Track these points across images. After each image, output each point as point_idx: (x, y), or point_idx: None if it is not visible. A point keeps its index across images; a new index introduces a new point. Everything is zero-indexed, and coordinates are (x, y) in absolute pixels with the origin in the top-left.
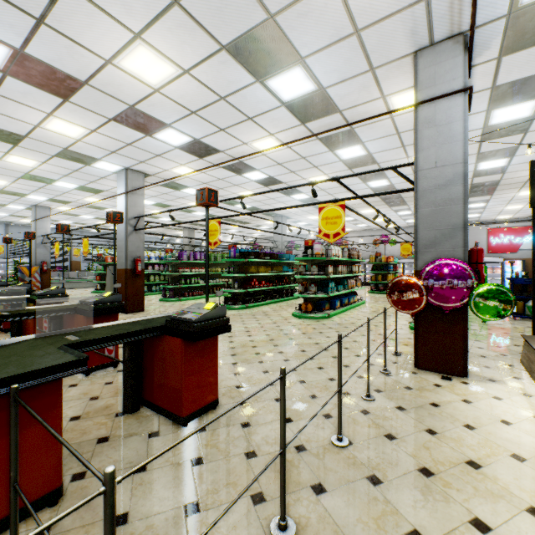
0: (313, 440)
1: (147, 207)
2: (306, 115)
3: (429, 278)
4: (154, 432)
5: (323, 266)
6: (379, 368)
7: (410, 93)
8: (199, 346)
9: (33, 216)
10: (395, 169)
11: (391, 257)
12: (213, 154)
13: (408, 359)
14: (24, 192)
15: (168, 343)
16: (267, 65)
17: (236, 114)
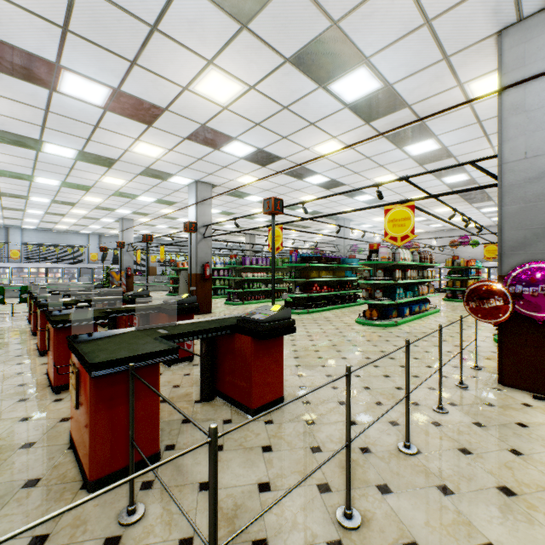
0: (379, 445)
1: (213, 216)
2: (370, 114)
3: (516, 284)
4: (227, 419)
5: (390, 270)
6: (453, 381)
7: (493, 76)
8: (266, 345)
9: (120, 228)
10: (474, 163)
11: (472, 261)
12: (275, 161)
13: (490, 374)
14: (114, 207)
15: (239, 341)
16: (329, 70)
17: (299, 121)
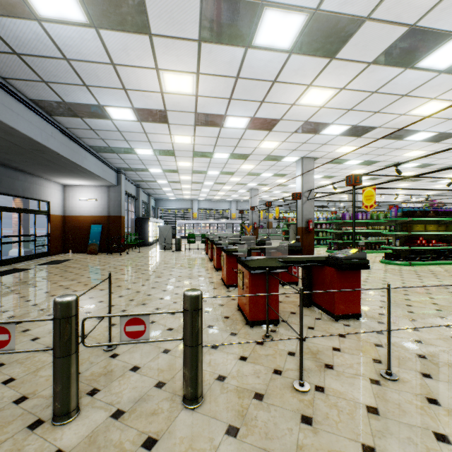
0: (436, 357)
1: (316, 180)
2: None
3: None
4: (318, 318)
5: None
6: None
7: None
8: (346, 275)
9: (250, 196)
10: None
11: None
12: (370, 131)
13: None
14: (246, 182)
15: (326, 271)
16: (414, 55)
17: (389, 97)
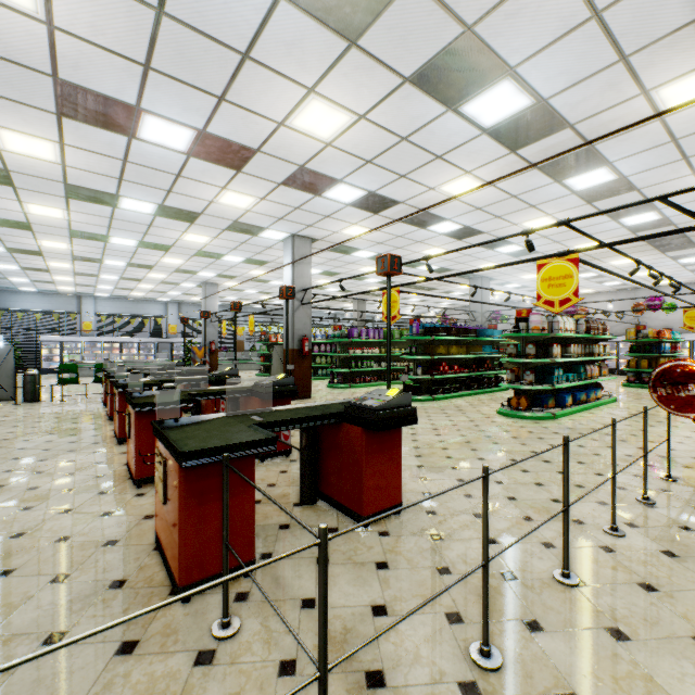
0: (527, 570)
1: (313, 277)
2: (517, 140)
3: None
4: (333, 528)
5: (545, 345)
6: (634, 494)
7: (694, 77)
8: (381, 438)
9: (203, 294)
10: (665, 199)
11: (666, 332)
12: (391, 207)
13: (689, 488)
14: (196, 270)
15: (347, 432)
16: (461, 88)
17: (421, 154)
